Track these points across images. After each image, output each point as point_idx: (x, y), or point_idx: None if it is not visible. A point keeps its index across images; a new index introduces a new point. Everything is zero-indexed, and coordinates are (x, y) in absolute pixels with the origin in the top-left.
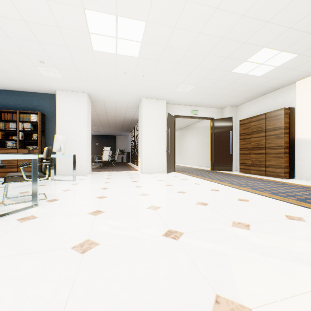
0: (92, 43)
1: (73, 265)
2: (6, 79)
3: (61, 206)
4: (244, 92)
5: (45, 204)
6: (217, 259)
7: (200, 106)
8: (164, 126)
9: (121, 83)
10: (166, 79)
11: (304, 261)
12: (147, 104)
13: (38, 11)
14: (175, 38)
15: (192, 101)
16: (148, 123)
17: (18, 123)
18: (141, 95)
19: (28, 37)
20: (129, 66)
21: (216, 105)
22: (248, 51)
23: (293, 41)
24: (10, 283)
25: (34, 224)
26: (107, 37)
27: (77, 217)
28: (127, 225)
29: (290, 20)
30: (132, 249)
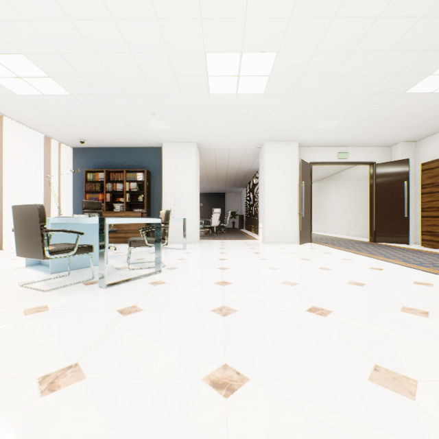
0: (209, 87)
1: (218, 323)
2: (115, 137)
3: (183, 274)
4: (430, 119)
5: (166, 271)
6: (378, 339)
7: (352, 146)
8: (296, 178)
9: (238, 127)
10: (300, 115)
11: None
12: (272, 150)
13: (158, 65)
14: (315, 64)
15: (338, 140)
16: (273, 175)
17: (125, 184)
18: (263, 139)
19: (144, 91)
20: (251, 106)
21: (380, 142)
22: (433, 61)
23: None
24: (172, 328)
25: (166, 288)
26: (228, 77)
27: (205, 286)
28: (262, 298)
29: None
30: (273, 318)
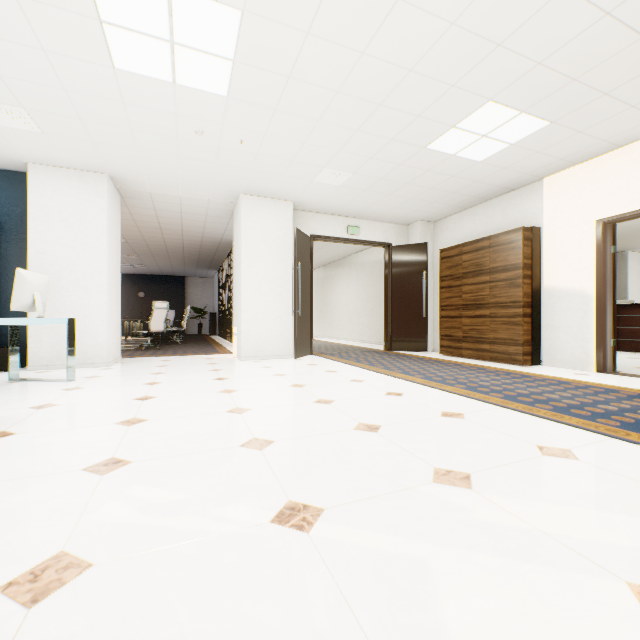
0: (110, 51)
1: None
2: None
3: (13, 452)
4: (450, 193)
5: None
6: (405, 583)
7: (365, 219)
8: (290, 256)
9: (190, 157)
10: (293, 154)
11: (597, 565)
12: (253, 209)
13: None
14: (309, 60)
15: (347, 207)
16: (254, 249)
17: None
18: (237, 187)
19: None
20: (207, 118)
21: (397, 217)
22: (459, 106)
23: (544, 93)
24: None
25: None
26: (149, 37)
27: (49, 484)
28: (183, 498)
29: (541, 46)
30: (184, 574)
